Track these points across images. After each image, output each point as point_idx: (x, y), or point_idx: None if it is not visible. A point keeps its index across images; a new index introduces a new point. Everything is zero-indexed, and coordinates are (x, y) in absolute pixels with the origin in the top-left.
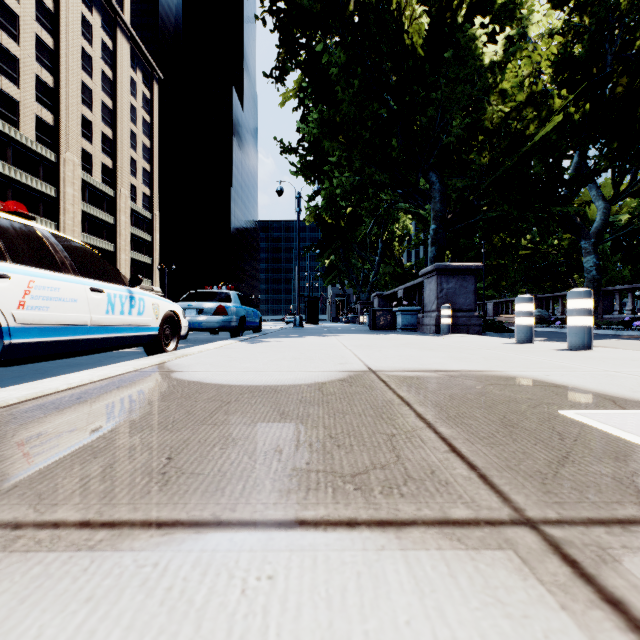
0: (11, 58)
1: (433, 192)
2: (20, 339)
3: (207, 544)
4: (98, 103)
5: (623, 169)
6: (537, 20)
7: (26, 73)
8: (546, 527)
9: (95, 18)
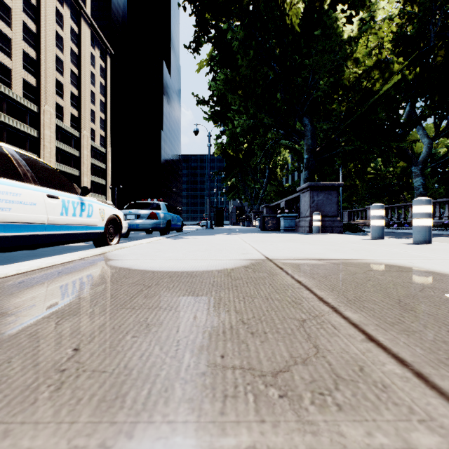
0: (6, 38)
1: (306, 132)
2: None
3: None
4: (68, 71)
5: (442, 115)
6: (382, 6)
7: (16, 49)
8: None
9: (65, 11)
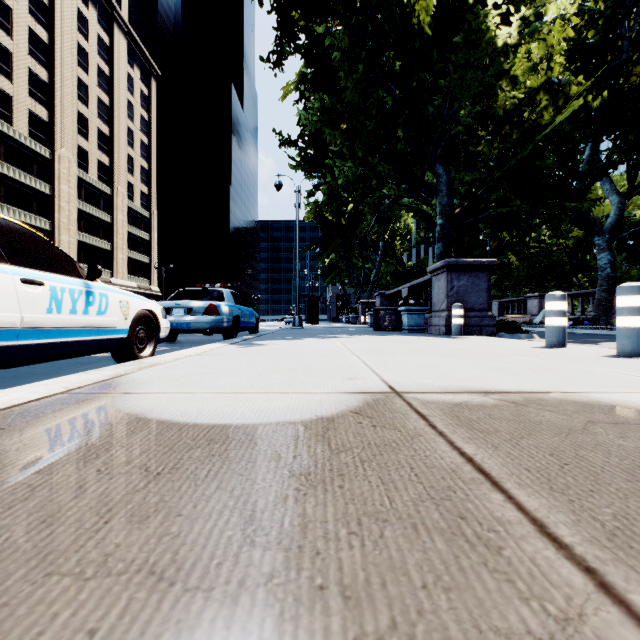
0: (4, 52)
1: (440, 185)
2: None
3: None
4: (94, 99)
5: (639, 161)
6: None
7: (19, 67)
8: None
9: (91, 13)
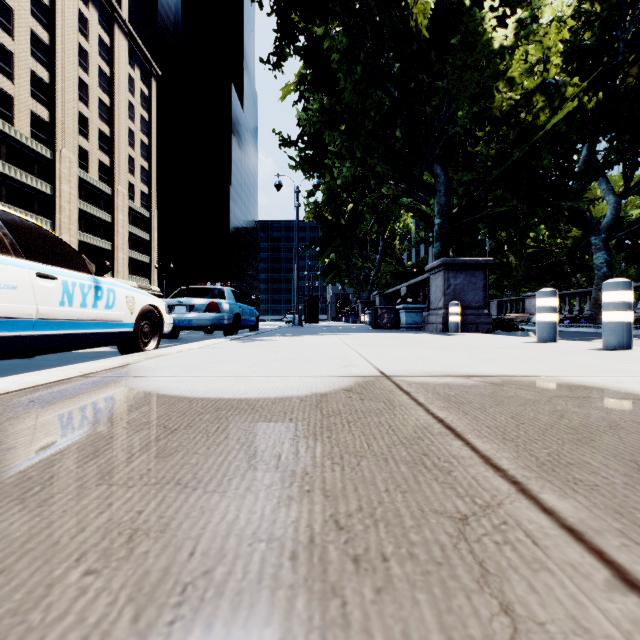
0: (5, 52)
1: (438, 185)
2: None
3: None
4: (95, 100)
5: (635, 162)
6: (549, 1)
7: (21, 68)
8: None
9: (92, 13)
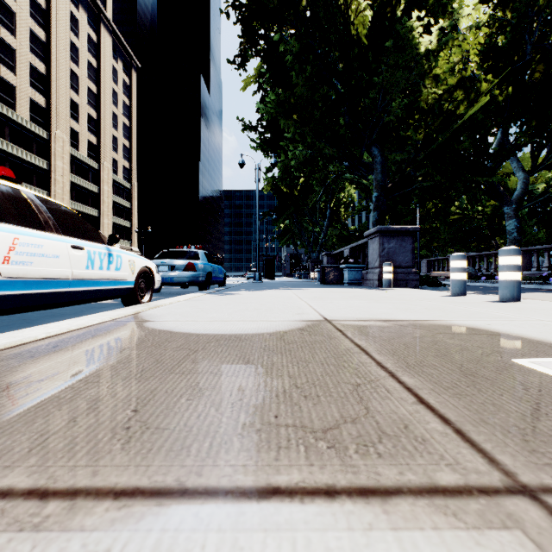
0: (9, 49)
1: (375, 164)
2: (5, 291)
3: (169, 521)
4: (84, 88)
5: (540, 144)
6: (467, 13)
7: (22, 62)
8: (548, 497)
9: (81, 14)
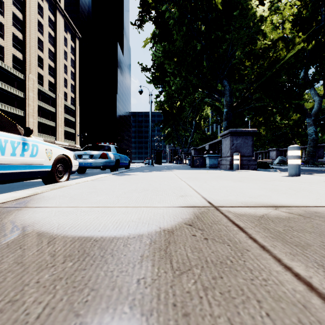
0: None
1: (225, 91)
2: None
3: None
4: (46, 49)
5: None
6: None
7: (7, 32)
8: None
9: (45, 4)
